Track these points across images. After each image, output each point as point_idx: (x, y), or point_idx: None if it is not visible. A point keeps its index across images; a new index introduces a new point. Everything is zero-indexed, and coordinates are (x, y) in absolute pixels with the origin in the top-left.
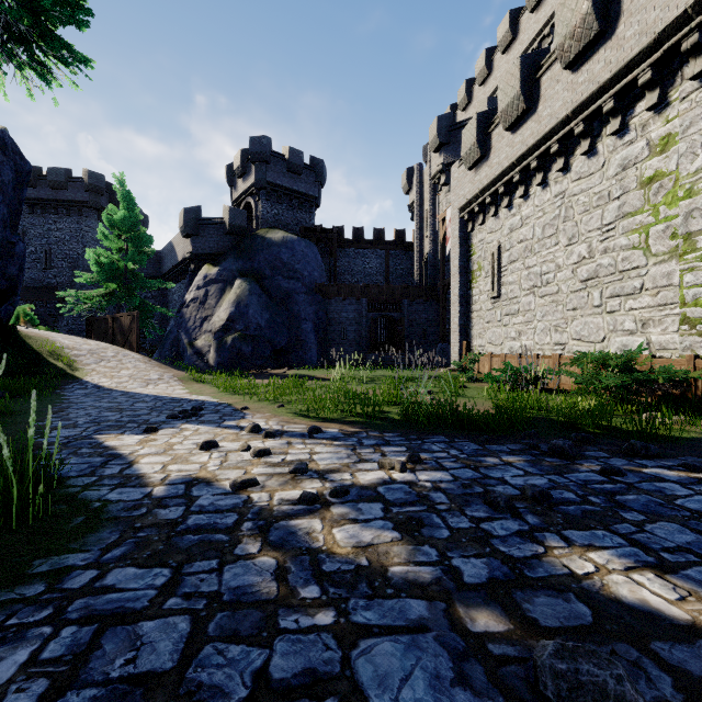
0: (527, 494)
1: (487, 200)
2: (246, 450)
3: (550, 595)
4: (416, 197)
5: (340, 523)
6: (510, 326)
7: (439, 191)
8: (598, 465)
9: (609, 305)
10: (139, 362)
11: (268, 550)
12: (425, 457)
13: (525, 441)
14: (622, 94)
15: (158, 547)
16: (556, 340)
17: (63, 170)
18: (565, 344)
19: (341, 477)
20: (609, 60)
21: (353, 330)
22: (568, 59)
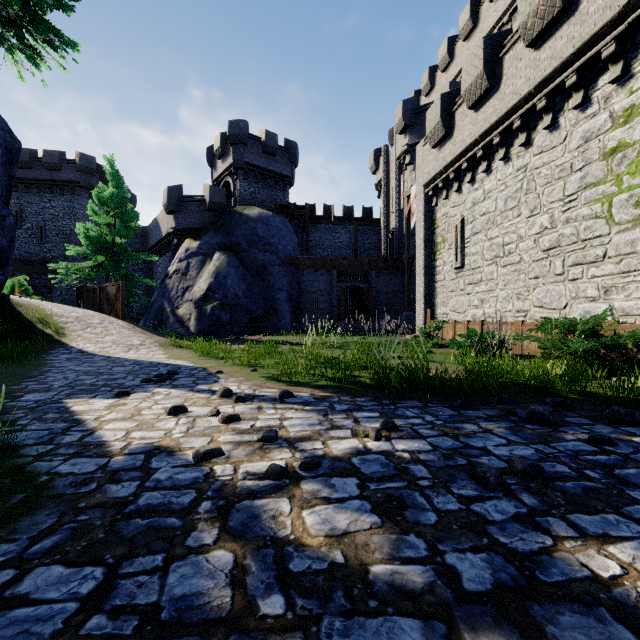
0: (516, 467)
1: (451, 175)
2: (214, 415)
3: (576, 610)
4: (382, 177)
5: (311, 504)
6: (473, 294)
7: (404, 170)
8: (583, 433)
9: (571, 273)
10: (123, 329)
11: (225, 539)
12: (399, 424)
13: (501, 406)
14: (585, 69)
15: (97, 536)
16: (518, 307)
17: (56, 152)
18: (527, 312)
19: (312, 446)
20: (572, 36)
21: (324, 300)
22: (531, 37)
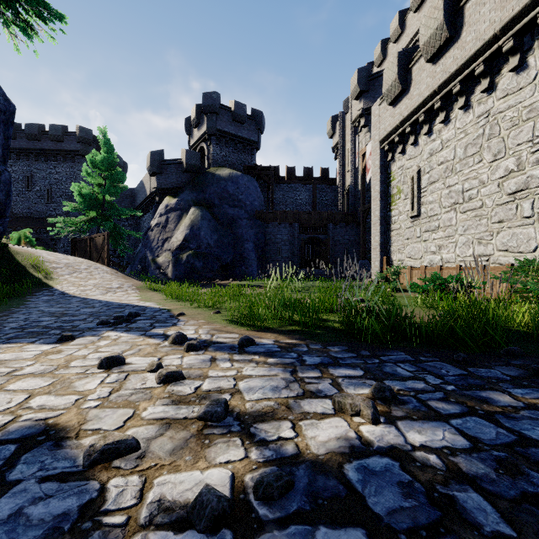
0: None
1: (407, 129)
2: (154, 370)
3: None
4: (339, 140)
5: None
6: (430, 241)
7: (359, 132)
8: None
9: None
10: (107, 274)
11: None
12: (396, 389)
13: (516, 362)
14: None
15: None
16: (480, 252)
17: (60, 126)
18: (490, 256)
19: (277, 433)
20: None
21: (287, 249)
22: None
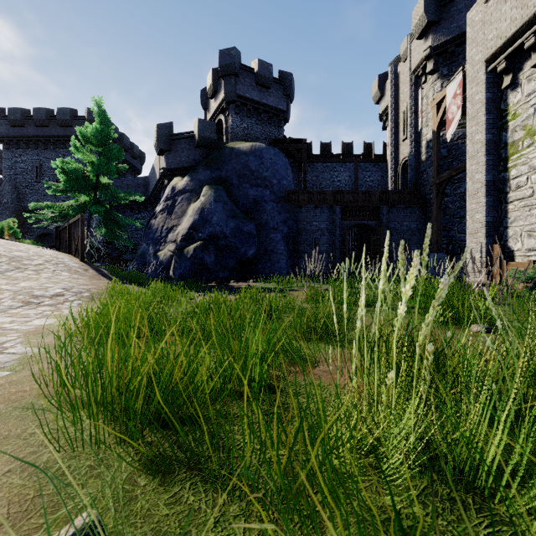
0: None
1: None
2: None
3: None
4: (390, 102)
5: None
6: None
7: (422, 84)
8: None
9: None
10: (67, 272)
11: None
12: None
13: None
14: None
15: None
16: None
17: (68, 110)
18: None
19: None
20: None
21: (325, 240)
22: None
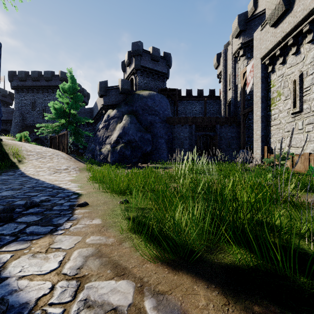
0: None
1: (289, 42)
2: None
3: None
4: (222, 69)
5: None
6: (313, 132)
7: (238, 61)
8: None
9: None
10: (63, 159)
11: None
12: None
13: None
14: None
15: None
16: None
17: (50, 72)
18: None
19: None
20: None
21: (187, 143)
22: None
